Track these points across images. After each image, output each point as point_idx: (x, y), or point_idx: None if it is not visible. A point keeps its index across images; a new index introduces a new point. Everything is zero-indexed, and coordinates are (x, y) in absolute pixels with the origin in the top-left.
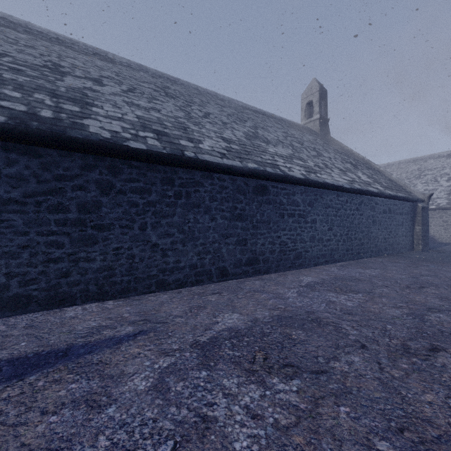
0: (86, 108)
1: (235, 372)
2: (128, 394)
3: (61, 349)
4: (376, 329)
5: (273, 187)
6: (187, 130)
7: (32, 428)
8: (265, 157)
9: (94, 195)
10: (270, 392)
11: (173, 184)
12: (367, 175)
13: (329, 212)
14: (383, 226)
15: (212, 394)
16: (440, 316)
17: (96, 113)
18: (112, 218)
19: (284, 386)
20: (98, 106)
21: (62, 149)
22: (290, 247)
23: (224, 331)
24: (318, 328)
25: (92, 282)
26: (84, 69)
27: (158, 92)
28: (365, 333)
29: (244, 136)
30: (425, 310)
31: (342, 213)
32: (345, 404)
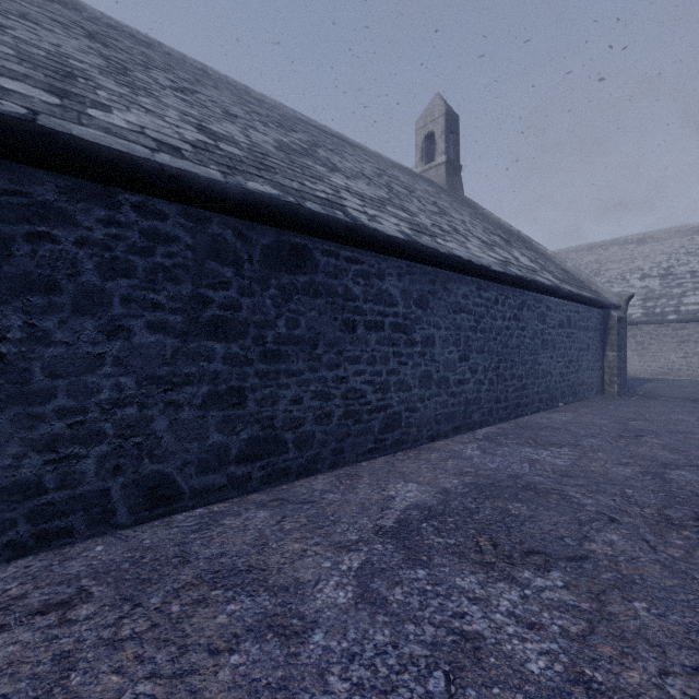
0: None
1: None
2: None
3: None
4: None
5: (325, 254)
6: (72, 79)
7: None
8: (314, 186)
9: None
10: None
11: None
12: (529, 258)
13: (462, 321)
14: (559, 351)
15: None
16: None
17: None
18: None
19: None
20: None
21: None
22: (372, 403)
23: None
24: None
25: None
26: None
27: (61, 24)
28: None
29: (276, 145)
30: None
31: (487, 324)
32: None
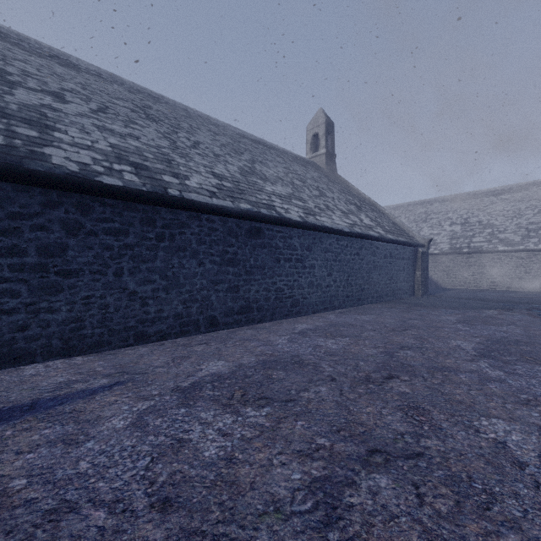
0: (46, 133)
1: (213, 407)
2: (106, 431)
3: (26, 404)
4: (350, 366)
5: (268, 230)
6: (171, 163)
7: (8, 465)
8: (260, 197)
9: (59, 236)
10: (242, 418)
11: (154, 226)
12: (370, 218)
13: (328, 257)
14: (384, 271)
15: (189, 424)
16: (408, 352)
17: (59, 139)
18: (81, 262)
19: (255, 413)
20: (61, 131)
21: (18, 182)
22: (287, 294)
23: (207, 376)
24: (299, 368)
25: (56, 336)
26: (39, 78)
27: (136, 113)
28: (339, 370)
29: (239, 171)
30: (398, 348)
31: (342, 257)
32: (303, 419)
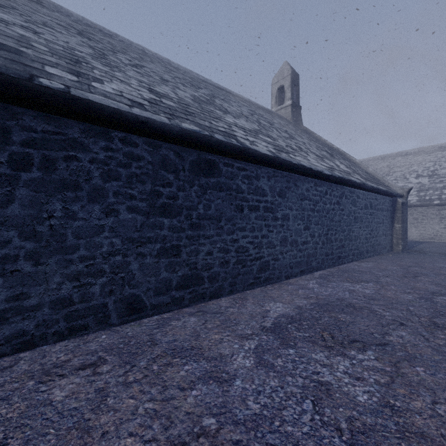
0: None
1: None
2: None
3: None
4: None
5: (225, 165)
6: (80, 64)
7: None
8: (217, 123)
9: None
10: None
11: (5, 139)
12: (345, 165)
13: (305, 205)
14: (365, 224)
15: None
16: None
17: None
18: None
19: None
20: None
21: None
22: (253, 255)
23: None
24: None
25: None
26: None
27: (64, 27)
28: None
29: (192, 98)
30: None
31: (320, 207)
32: None
